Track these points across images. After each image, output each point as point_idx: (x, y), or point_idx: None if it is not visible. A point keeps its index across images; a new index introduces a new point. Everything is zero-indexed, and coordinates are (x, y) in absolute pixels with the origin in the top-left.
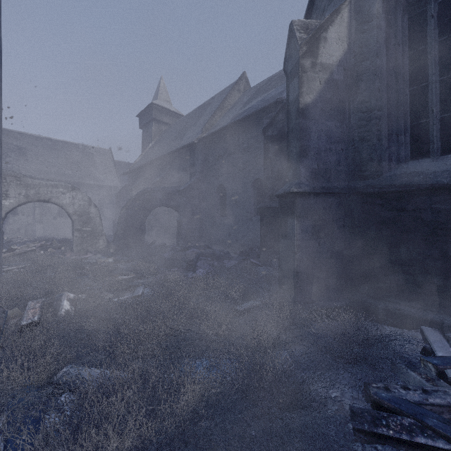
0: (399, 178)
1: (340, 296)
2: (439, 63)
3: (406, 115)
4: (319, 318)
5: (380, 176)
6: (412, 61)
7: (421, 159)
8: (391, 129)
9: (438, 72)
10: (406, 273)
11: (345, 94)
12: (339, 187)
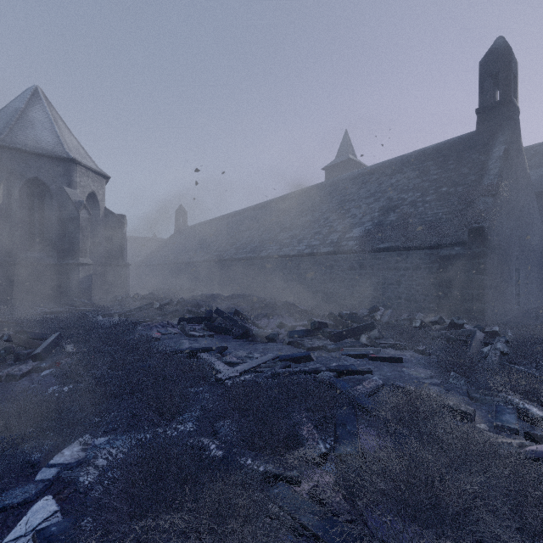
0: (26, 259)
1: (0, 305)
2: (39, 221)
3: (27, 235)
4: (3, 308)
5: (18, 257)
6: (29, 215)
7: (33, 252)
8: (22, 239)
9: (39, 223)
10: (29, 292)
11: (2, 220)
12: (0, 260)
